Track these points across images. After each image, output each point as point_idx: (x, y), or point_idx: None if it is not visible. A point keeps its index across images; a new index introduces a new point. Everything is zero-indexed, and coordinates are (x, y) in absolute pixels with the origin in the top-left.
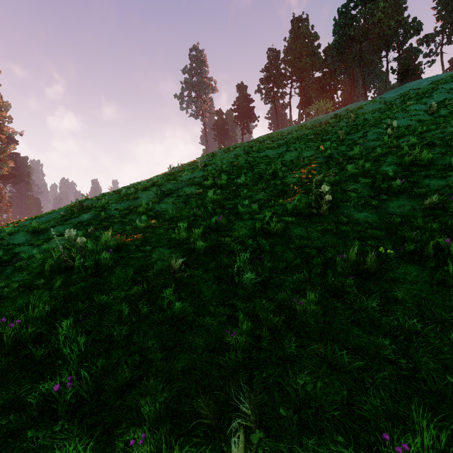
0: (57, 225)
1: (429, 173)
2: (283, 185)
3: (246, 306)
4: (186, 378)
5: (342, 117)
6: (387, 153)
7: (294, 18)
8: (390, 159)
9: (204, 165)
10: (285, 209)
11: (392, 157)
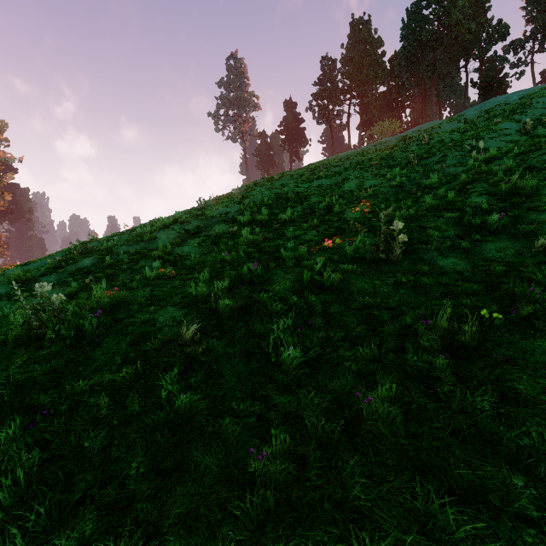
0: (48, 273)
1: (535, 206)
2: (340, 221)
3: (286, 400)
4: (181, 535)
5: (412, 139)
6: (475, 181)
7: (353, 19)
8: (479, 188)
9: (242, 198)
10: (343, 254)
11: (482, 185)
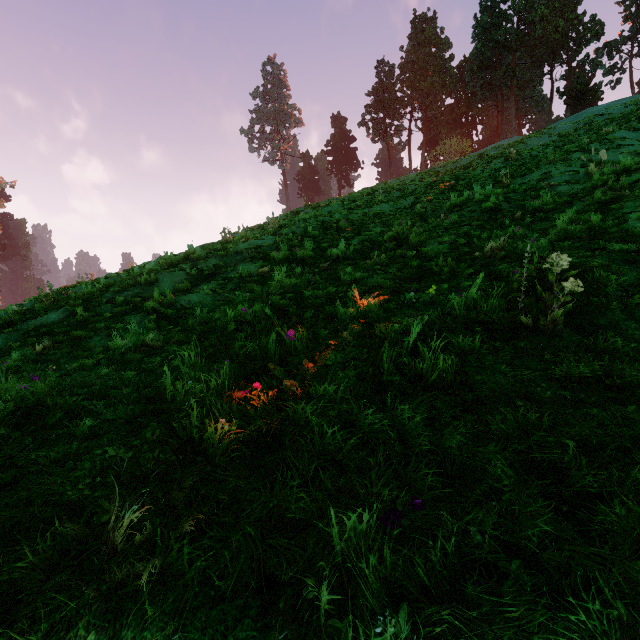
0: None
1: None
2: (420, 258)
3: None
4: None
5: (493, 156)
6: (619, 199)
7: (415, 16)
8: (632, 208)
9: (278, 228)
10: (446, 314)
11: (634, 204)
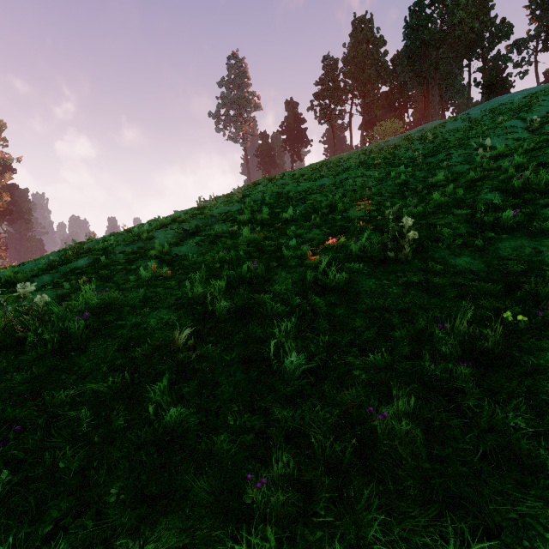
0: (41, 274)
1: None
2: (344, 220)
3: (288, 414)
4: None
5: (416, 138)
6: (484, 178)
7: (355, 18)
8: (489, 185)
9: (242, 197)
10: (349, 253)
11: (491, 182)
